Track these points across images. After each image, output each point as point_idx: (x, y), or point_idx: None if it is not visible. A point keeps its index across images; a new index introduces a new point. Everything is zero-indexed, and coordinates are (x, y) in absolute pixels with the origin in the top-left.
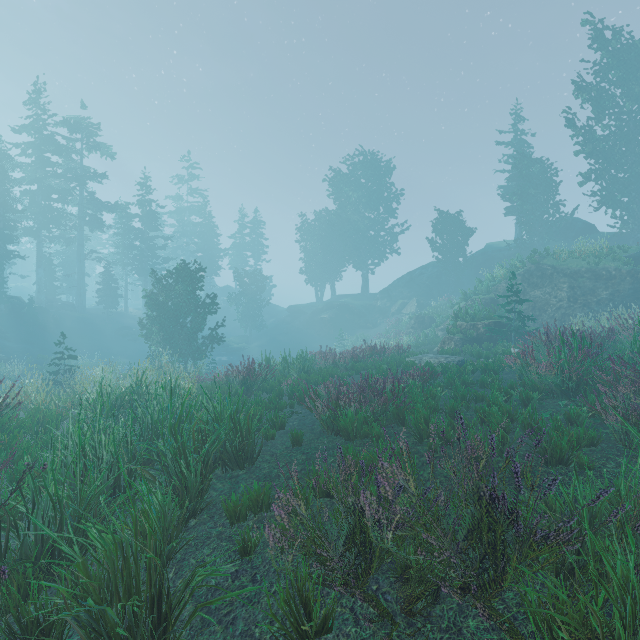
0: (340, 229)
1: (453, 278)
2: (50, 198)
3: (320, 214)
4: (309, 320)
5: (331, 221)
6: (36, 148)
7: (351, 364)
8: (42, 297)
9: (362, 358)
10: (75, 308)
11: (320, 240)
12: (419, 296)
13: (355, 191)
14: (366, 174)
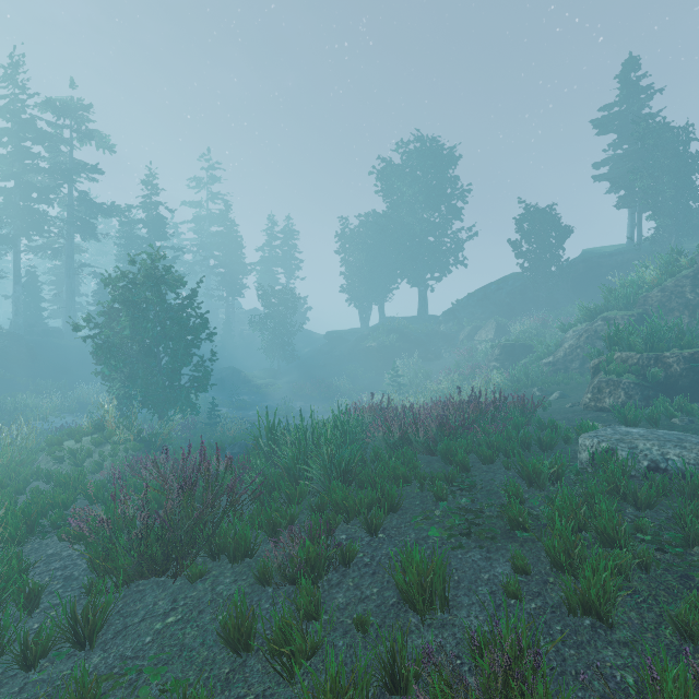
0: (391, 235)
1: (544, 293)
2: (30, 198)
3: (365, 218)
4: (352, 349)
5: (379, 226)
6: (13, 136)
7: (443, 444)
8: (20, 321)
9: (459, 426)
10: (63, 335)
11: (365, 250)
12: (496, 318)
13: (410, 187)
14: (424, 165)
